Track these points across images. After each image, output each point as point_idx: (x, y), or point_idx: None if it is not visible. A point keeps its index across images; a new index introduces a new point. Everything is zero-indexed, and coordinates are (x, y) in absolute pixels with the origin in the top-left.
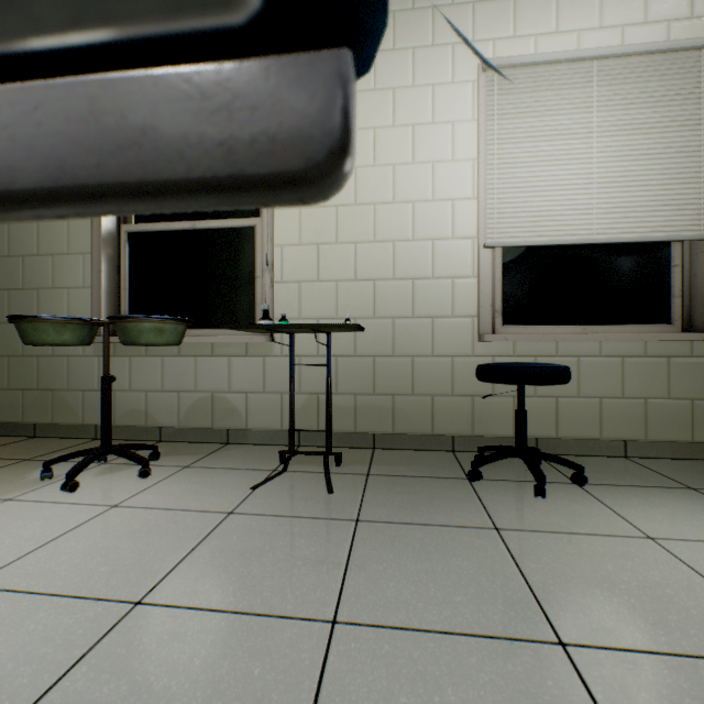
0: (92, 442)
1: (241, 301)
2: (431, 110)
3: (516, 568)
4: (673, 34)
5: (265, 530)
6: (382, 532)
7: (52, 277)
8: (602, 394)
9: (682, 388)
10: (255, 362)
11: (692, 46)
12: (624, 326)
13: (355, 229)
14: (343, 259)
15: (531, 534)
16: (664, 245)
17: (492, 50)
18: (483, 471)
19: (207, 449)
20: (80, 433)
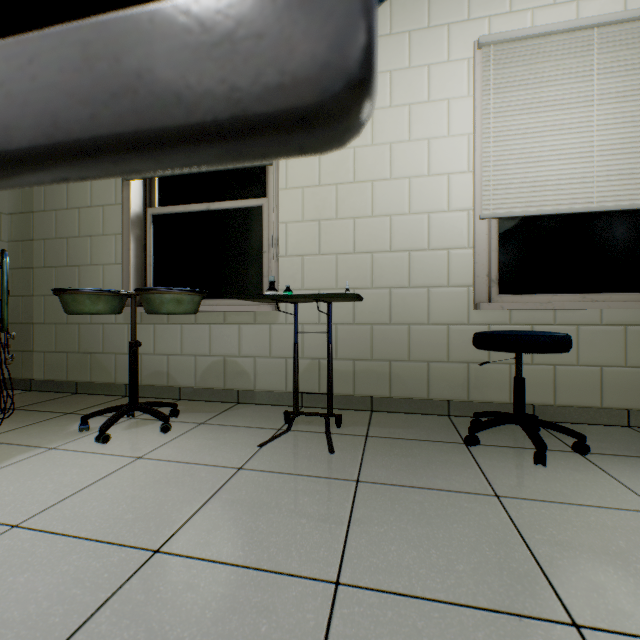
0: (123, 399)
1: (250, 274)
2: (427, 89)
3: (520, 538)
4: None
5: (271, 487)
6: (382, 494)
7: (90, 256)
8: (603, 362)
9: None
10: (262, 329)
11: None
12: (626, 294)
13: (354, 205)
14: (343, 233)
15: (534, 503)
16: None
17: (487, 26)
18: (480, 436)
19: (220, 407)
20: (113, 391)
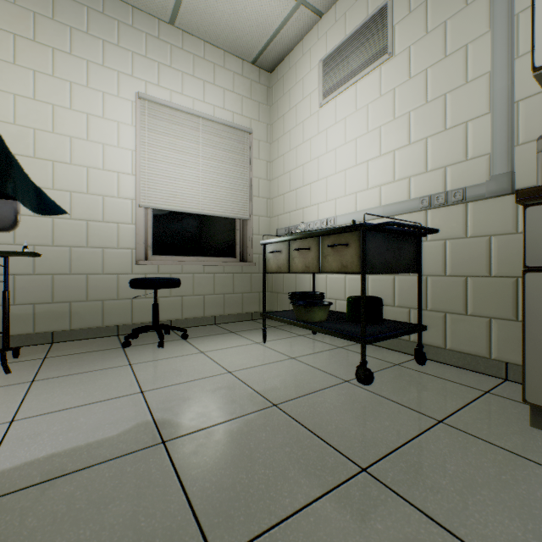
0: None
1: None
2: (102, 109)
3: (134, 375)
4: (236, 120)
5: None
6: (53, 382)
7: None
8: (205, 293)
9: (239, 288)
10: None
11: (242, 129)
12: (217, 258)
13: (35, 176)
14: None
15: (149, 362)
16: (234, 219)
17: (145, 87)
18: (135, 342)
19: None
20: None
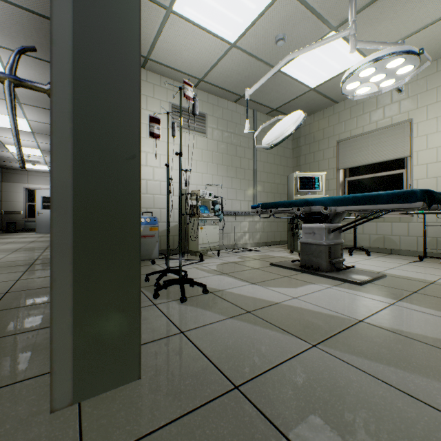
0: None
1: None
2: None
3: None
4: None
5: (419, 267)
6: None
7: None
8: None
9: None
10: (403, 224)
11: None
12: None
13: None
14: None
15: None
16: None
17: None
18: None
19: (383, 254)
20: None
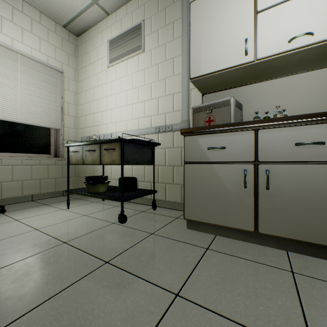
0: None
1: None
2: None
3: None
4: (50, 61)
5: None
6: None
7: None
8: (23, 179)
9: (53, 175)
10: None
11: (55, 69)
12: (34, 154)
13: None
14: None
15: None
16: (49, 128)
17: None
18: None
19: None
20: None
